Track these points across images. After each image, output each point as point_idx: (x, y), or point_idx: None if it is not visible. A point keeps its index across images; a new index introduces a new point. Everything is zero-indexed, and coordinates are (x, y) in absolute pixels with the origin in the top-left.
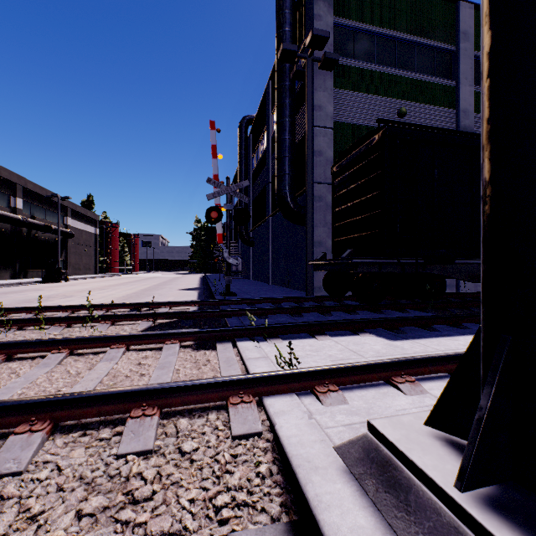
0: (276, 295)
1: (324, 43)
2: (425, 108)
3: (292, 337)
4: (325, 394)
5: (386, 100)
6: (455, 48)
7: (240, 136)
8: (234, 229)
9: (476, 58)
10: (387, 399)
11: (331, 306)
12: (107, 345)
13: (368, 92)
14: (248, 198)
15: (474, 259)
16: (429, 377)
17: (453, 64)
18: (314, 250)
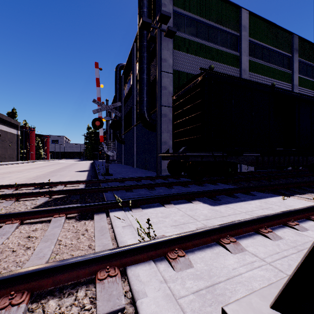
0: (138, 174)
1: (168, 20)
2: (224, 66)
3: (149, 206)
4: (175, 260)
5: (203, 60)
6: (239, 34)
7: (116, 75)
8: (112, 133)
9: (249, 41)
10: (220, 259)
11: (173, 182)
12: (3, 221)
13: (193, 54)
14: (120, 114)
15: (253, 153)
16: (243, 235)
17: (238, 43)
18: (161, 147)
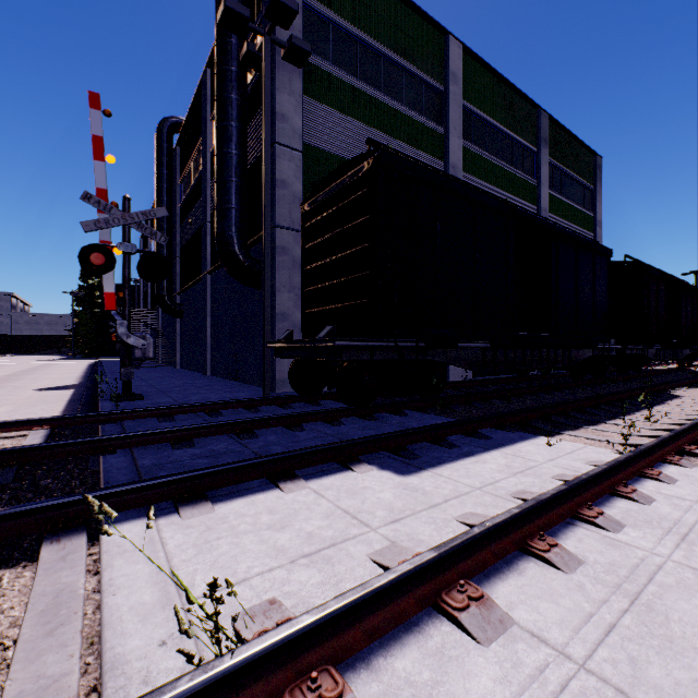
0: (216, 394)
1: (291, 18)
2: (414, 153)
3: (235, 490)
4: None
5: (371, 131)
6: (444, 90)
7: (160, 145)
8: (151, 290)
9: (464, 108)
10: (451, 676)
11: (302, 414)
12: None
13: (349, 114)
14: (165, 238)
15: (477, 342)
16: (492, 565)
17: (442, 107)
18: (275, 326)
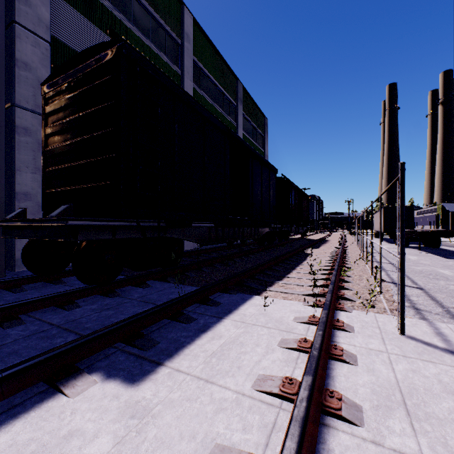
0: None
1: None
2: None
3: None
4: None
5: None
6: (181, 43)
7: None
8: None
9: (194, 61)
10: None
11: (23, 302)
12: None
13: (102, 29)
14: None
15: (205, 222)
16: None
17: (180, 55)
18: (15, 205)
